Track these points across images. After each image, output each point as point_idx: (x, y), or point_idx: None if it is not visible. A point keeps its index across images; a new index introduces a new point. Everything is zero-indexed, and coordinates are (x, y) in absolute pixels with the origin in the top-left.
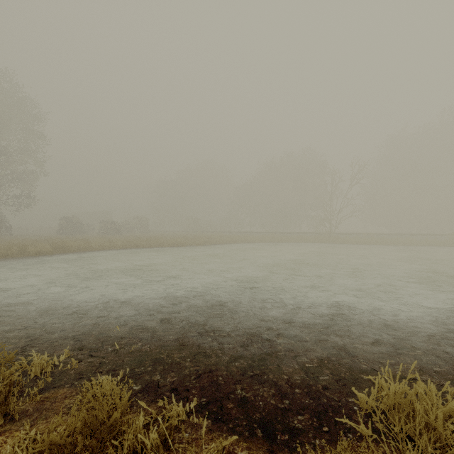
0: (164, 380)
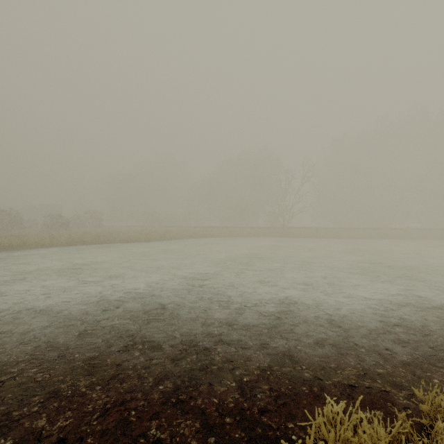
0: (53, 426)
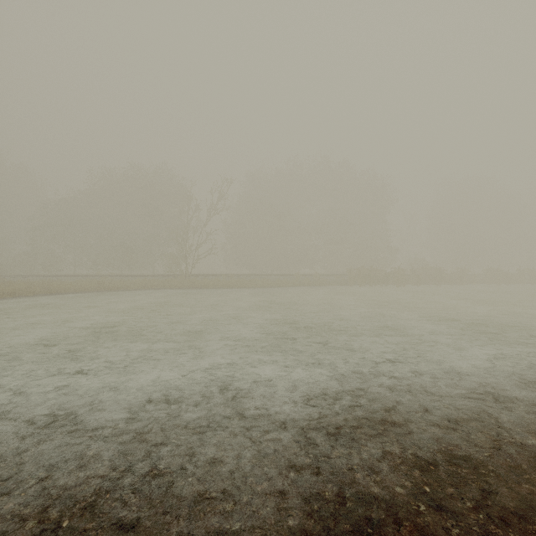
0: None
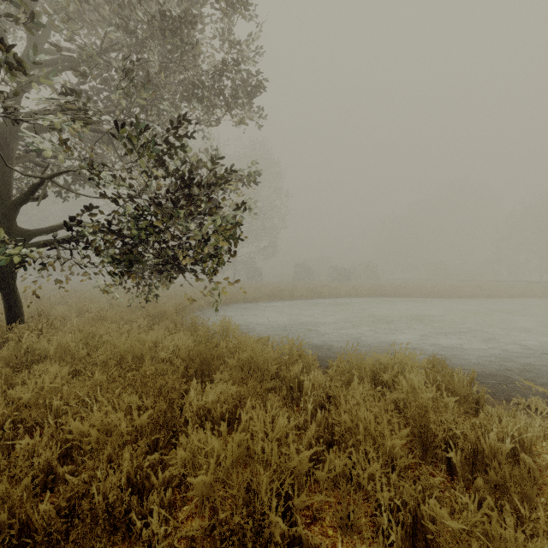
0: None
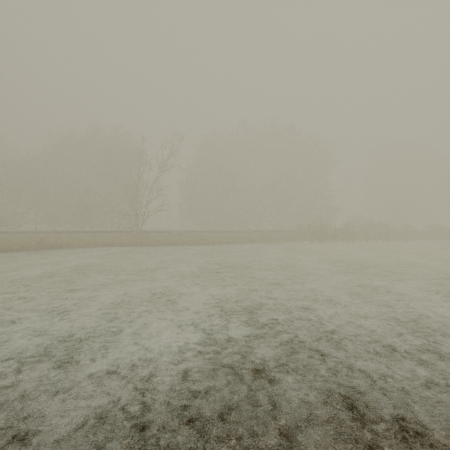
0: None
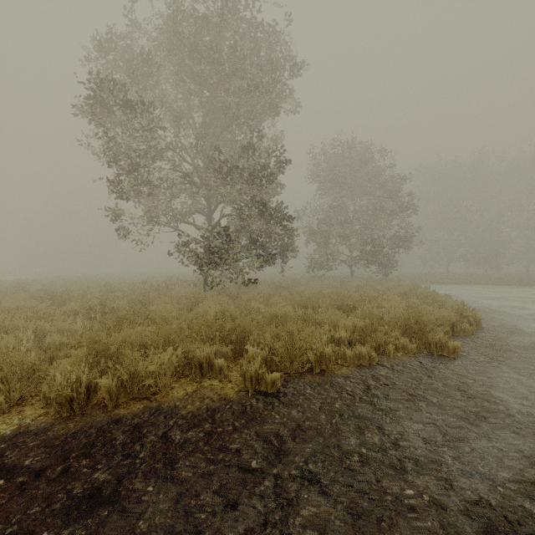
0: None
